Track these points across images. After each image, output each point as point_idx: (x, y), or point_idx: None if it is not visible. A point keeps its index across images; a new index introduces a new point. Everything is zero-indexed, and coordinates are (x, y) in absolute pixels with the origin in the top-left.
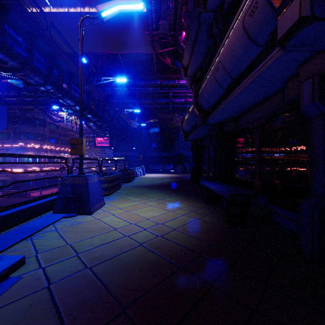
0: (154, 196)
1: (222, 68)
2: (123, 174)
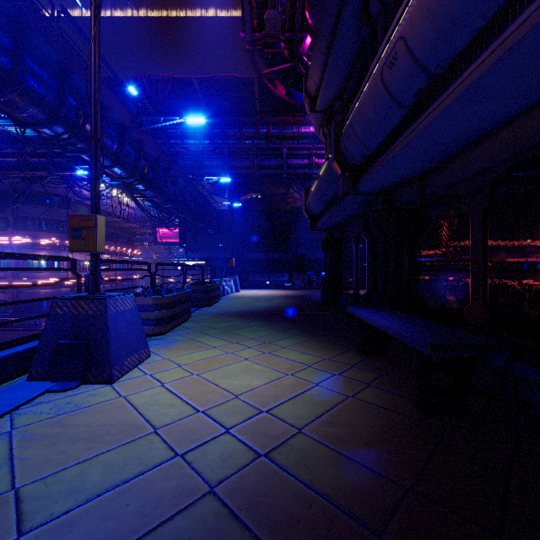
0: (253, 335)
1: (406, 53)
2: (197, 292)
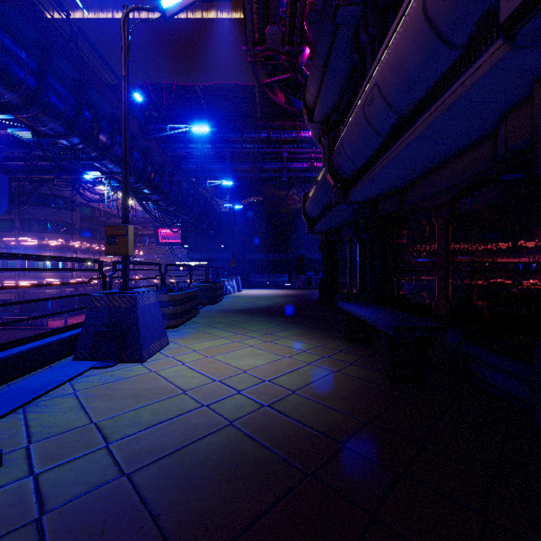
0: (256, 328)
1: (380, 97)
2: (203, 291)
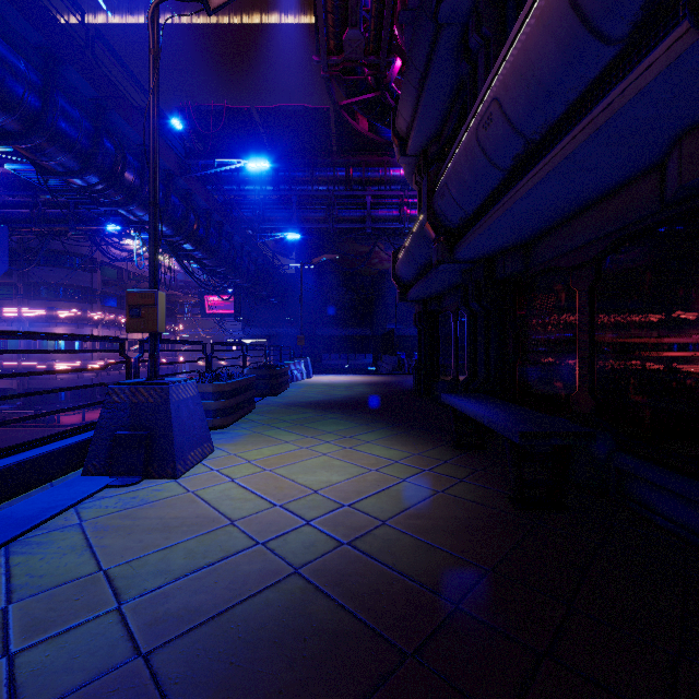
0: (331, 429)
1: (501, 116)
2: (261, 377)
